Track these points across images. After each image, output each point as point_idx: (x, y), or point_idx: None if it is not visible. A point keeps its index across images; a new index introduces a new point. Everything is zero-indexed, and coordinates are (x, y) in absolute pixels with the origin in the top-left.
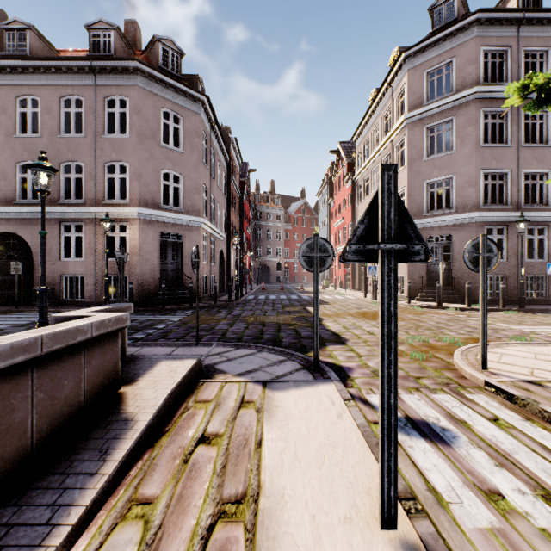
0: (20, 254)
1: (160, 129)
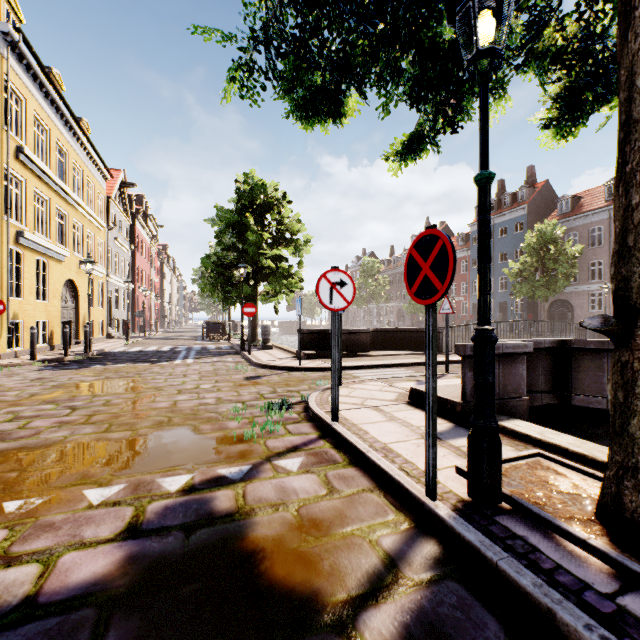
0: (553, 307)
1: None
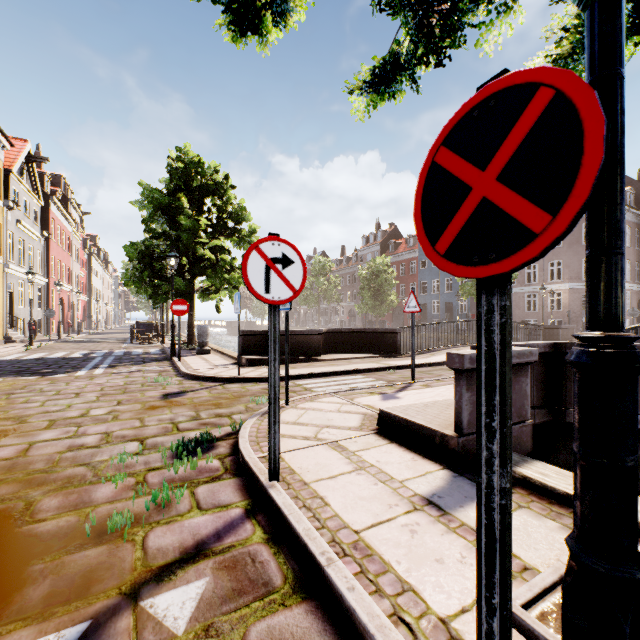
0: None
1: (581, 236)
